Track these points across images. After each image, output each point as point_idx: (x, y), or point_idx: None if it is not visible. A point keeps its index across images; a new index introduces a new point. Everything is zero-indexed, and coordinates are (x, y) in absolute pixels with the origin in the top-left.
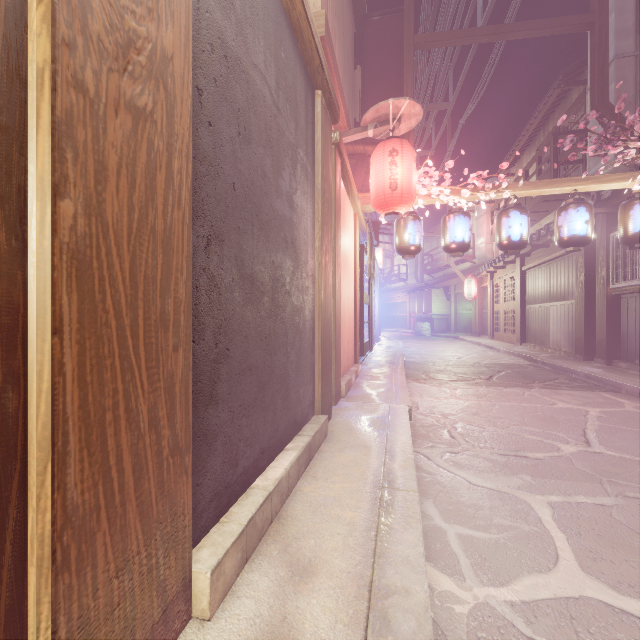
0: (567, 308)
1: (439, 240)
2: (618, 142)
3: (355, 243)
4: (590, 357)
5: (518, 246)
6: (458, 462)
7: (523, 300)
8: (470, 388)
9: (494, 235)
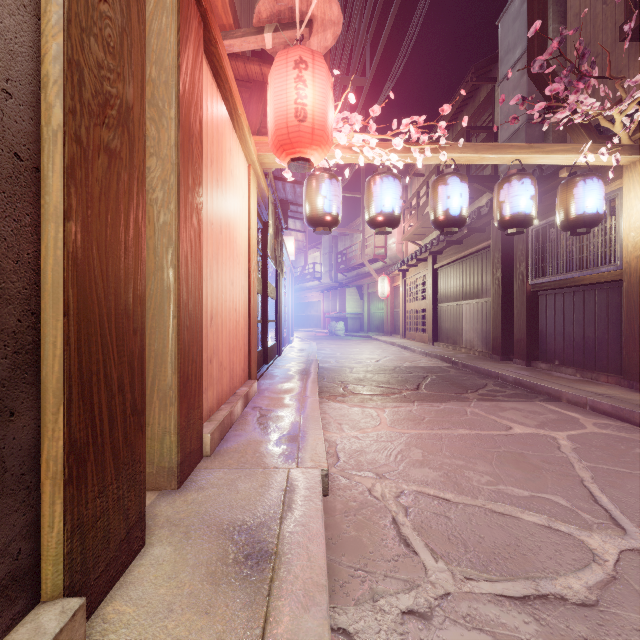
0: (481, 306)
1: (352, 239)
2: (569, 100)
3: (249, 206)
4: (507, 357)
5: (457, 223)
6: None
7: (435, 299)
8: (401, 407)
9: (406, 234)
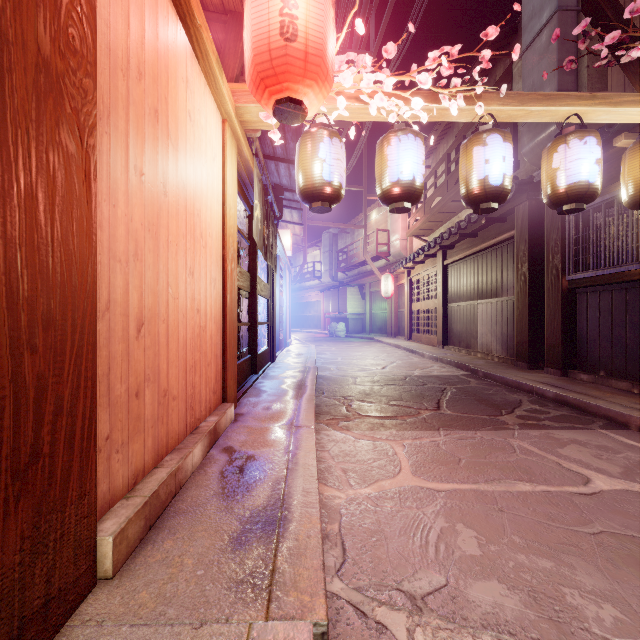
0: (500, 306)
1: (354, 237)
2: None
3: (224, 175)
4: (535, 365)
5: (498, 196)
6: None
7: (445, 298)
8: (424, 438)
9: (411, 229)
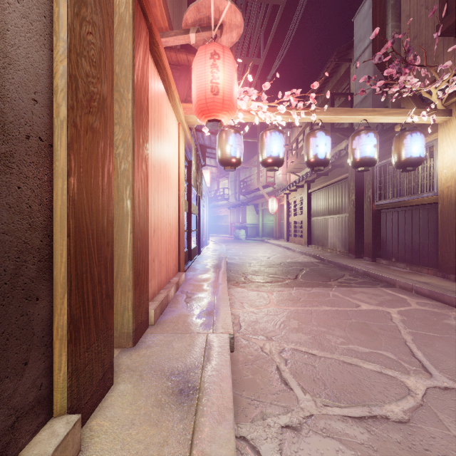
0: (341, 219)
1: (251, 171)
2: (400, 79)
3: (179, 152)
4: (359, 256)
5: (323, 163)
6: None
7: (309, 214)
8: (284, 291)
9: (289, 168)
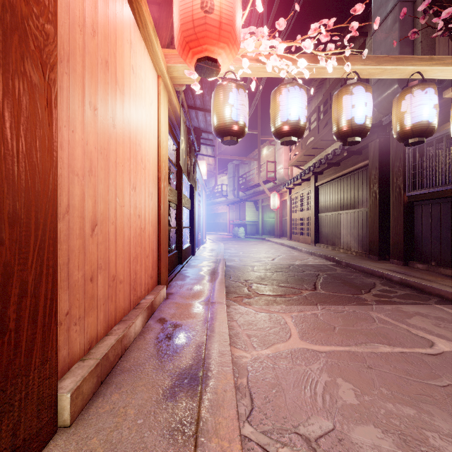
0: (357, 215)
1: (250, 166)
2: None
3: (158, 116)
4: (383, 257)
5: (361, 132)
6: None
7: (317, 209)
8: (306, 311)
9: (292, 160)
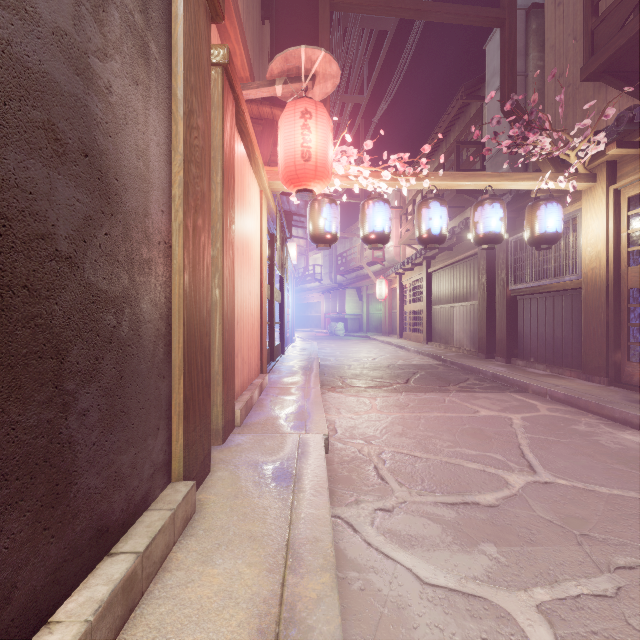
0: (469, 309)
1: (352, 242)
2: (530, 139)
3: (261, 226)
4: (491, 355)
5: (438, 240)
6: (396, 530)
7: (429, 301)
8: (390, 396)
9: (403, 238)
